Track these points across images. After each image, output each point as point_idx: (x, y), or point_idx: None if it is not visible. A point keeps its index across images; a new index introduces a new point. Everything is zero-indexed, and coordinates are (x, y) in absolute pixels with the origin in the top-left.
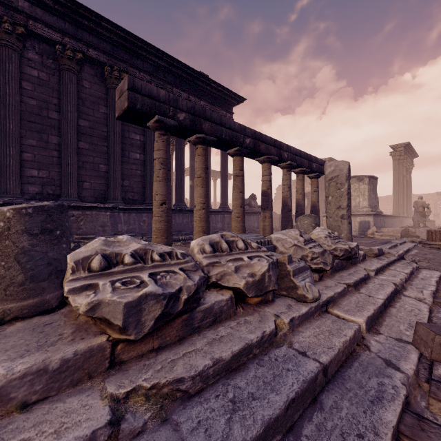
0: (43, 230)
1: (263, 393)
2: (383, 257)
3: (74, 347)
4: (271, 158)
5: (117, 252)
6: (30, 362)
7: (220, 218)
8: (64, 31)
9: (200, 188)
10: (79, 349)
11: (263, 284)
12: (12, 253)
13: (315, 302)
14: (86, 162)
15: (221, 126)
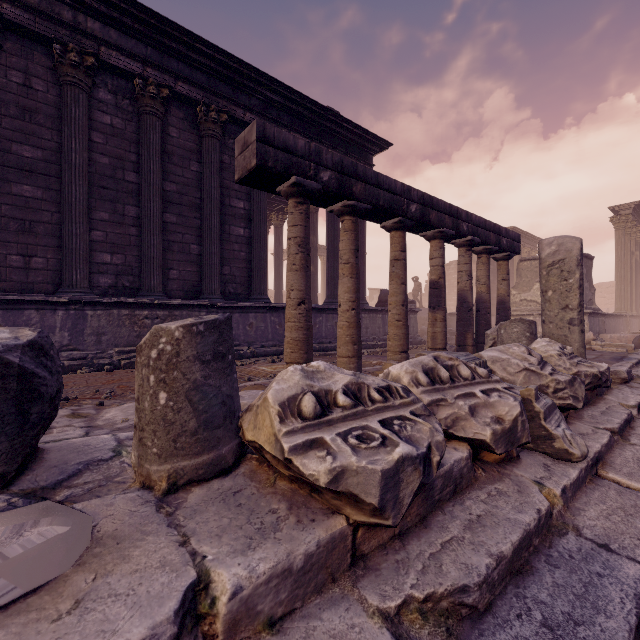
0: (215, 355)
1: (585, 614)
2: (635, 383)
3: (312, 535)
4: (445, 232)
5: (326, 389)
6: (271, 558)
7: None
8: (146, 59)
9: (348, 279)
10: (321, 537)
11: (515, 435)
12: (182, 389)
13: (582, 460)
14: (173, 242)
15: (377, 188)
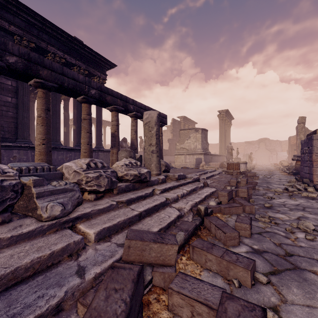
0: None
1: None
2: (182, 180)
3: None
4: (117, 108)
5: None
6: None
7: (95, 155)
8: None
9: (40, 126)
10: None
11: None
12: None
13: (56, 219)
14: None
15: (63, 75)
